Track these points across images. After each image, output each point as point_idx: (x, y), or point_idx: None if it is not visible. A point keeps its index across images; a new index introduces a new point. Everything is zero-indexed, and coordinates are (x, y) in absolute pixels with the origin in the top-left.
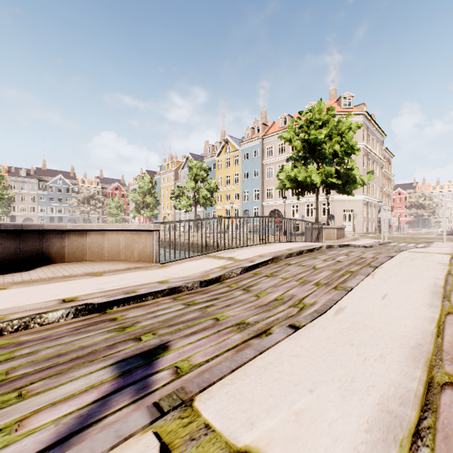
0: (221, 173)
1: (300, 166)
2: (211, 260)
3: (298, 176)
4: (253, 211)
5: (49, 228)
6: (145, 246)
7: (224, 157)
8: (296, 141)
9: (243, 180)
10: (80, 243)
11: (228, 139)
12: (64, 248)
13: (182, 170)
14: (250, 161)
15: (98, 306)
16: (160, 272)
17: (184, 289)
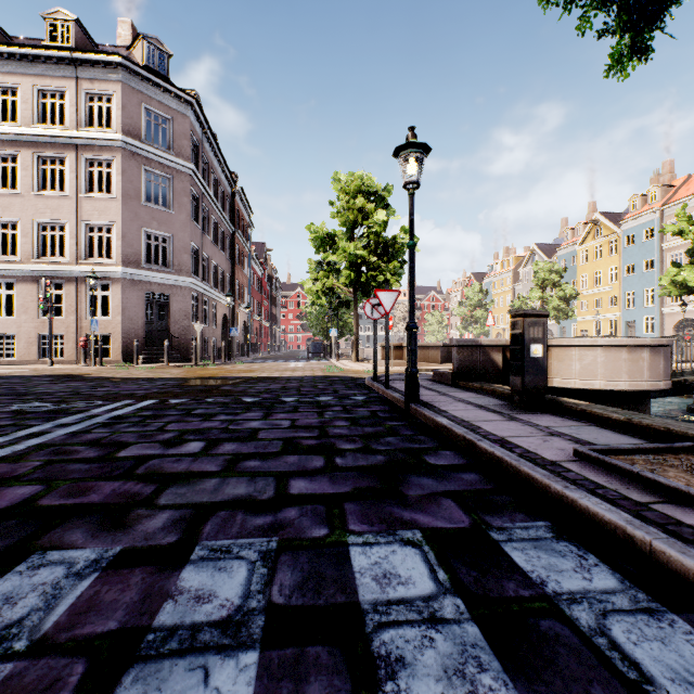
0: (586, 269)
1: (691, 268)
2: None
3: (688, 280)
4: (642, 322)
5: None
6: None
7: (591, 245)
8: (691, 233)
9: (625, 276)
10: None
11: (598, 217)
12: None
13: (523, 268)
14: (637, 246)
15: None
16: None
17: None
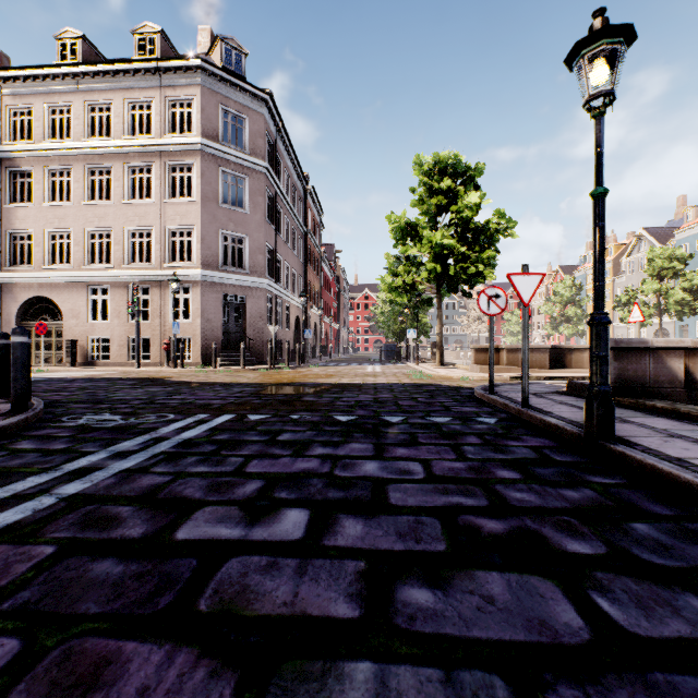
0: None
1: None
2: None
3: None
4: None
5: (565, 348)
6: None
7: None
8: None
9: None
10: (580, 357)
11: None
12: (571, 359)
13: (626, 258)
14: None
15: None
16: None
17: None
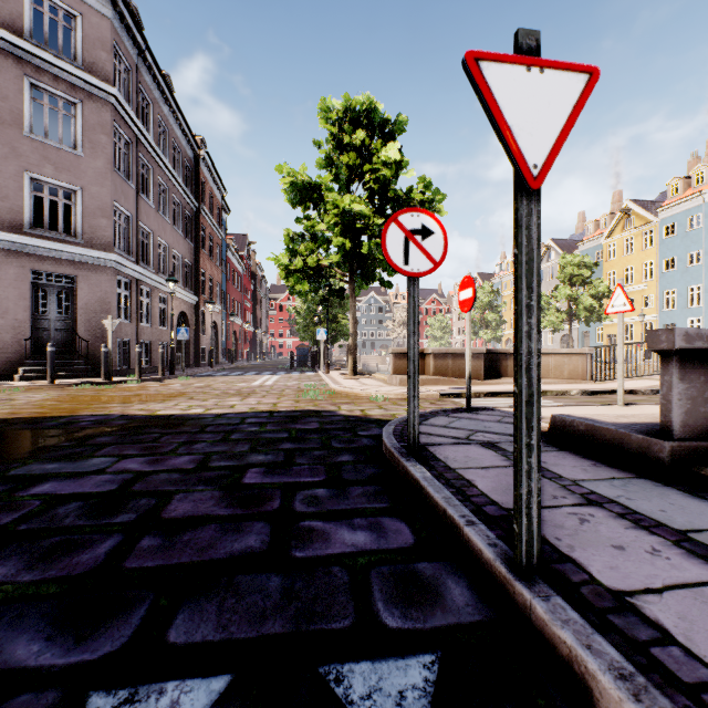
0: (615, 265)
1: None
2: (647, 380)
3: None
4: (685, 325)
5: (500, 352)
6: (576, 367)
7: (621, 237)
8: None
9: (663, 272)
10: None
11: (630, 206)
12: (507, 366)
13: None
14: (678, 237)
15: (590, 392)
16: (603, 385)
17: (638, 393)
